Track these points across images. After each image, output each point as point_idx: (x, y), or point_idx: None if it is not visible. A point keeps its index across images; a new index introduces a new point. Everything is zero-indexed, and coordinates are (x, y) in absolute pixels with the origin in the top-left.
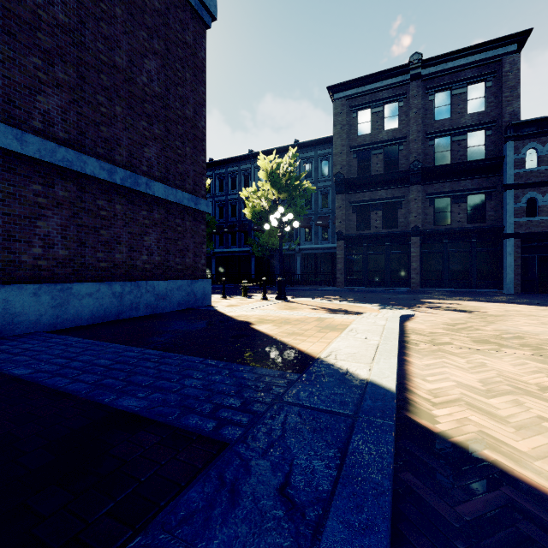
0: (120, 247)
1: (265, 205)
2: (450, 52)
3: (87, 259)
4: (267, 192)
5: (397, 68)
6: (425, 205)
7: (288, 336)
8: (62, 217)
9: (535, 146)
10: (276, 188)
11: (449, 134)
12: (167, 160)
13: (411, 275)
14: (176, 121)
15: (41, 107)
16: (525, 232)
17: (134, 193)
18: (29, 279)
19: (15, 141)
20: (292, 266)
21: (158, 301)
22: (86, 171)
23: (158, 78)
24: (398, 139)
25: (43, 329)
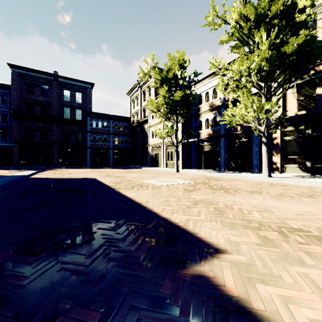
0: None
1: None
2: (70, 78)
3: None
4: None
5: (48, 72)
6: (60, 132)
7: (0, 174)
8: None
9: (95, 120)
10: None
11: (69, 107)
12: None
13: (54, 160)
14: None
15: None
16: (92, 147)
17: None
18: None
19: None
20: None
21: None
22: None
23: None
24: (48, 102)
25: None
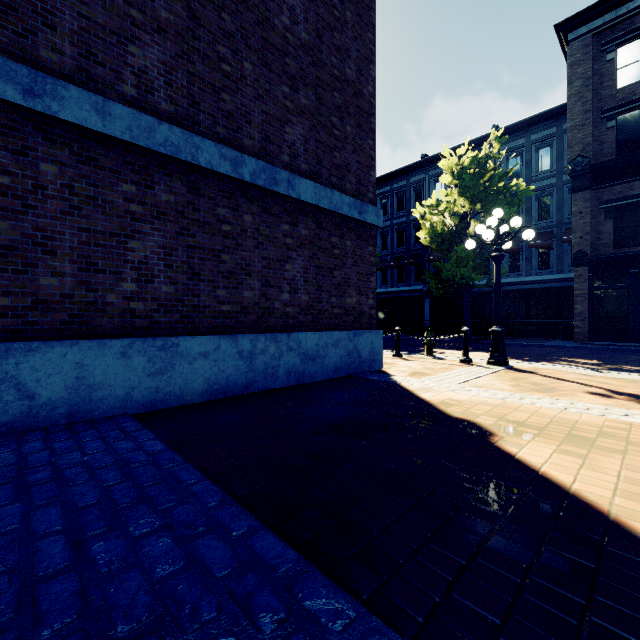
0: (250, 280)
1: (450, 223)
2: None
3: (202, 298)
4: (453, 203)
5: None
6: None
7: None
8: (165, 235)
9: None
10: (468, 196)
11: None
12: (318, 146)
13: None
14: (332, 85)
15: (135, 63)
16: None
17: (271, 196)
18: (117, 331)
19: (94, 114)
20: (487, 309)
21: (305, 365)
22: (199, 162)
23: (306, 19)
24: None
25: (135, 409)
